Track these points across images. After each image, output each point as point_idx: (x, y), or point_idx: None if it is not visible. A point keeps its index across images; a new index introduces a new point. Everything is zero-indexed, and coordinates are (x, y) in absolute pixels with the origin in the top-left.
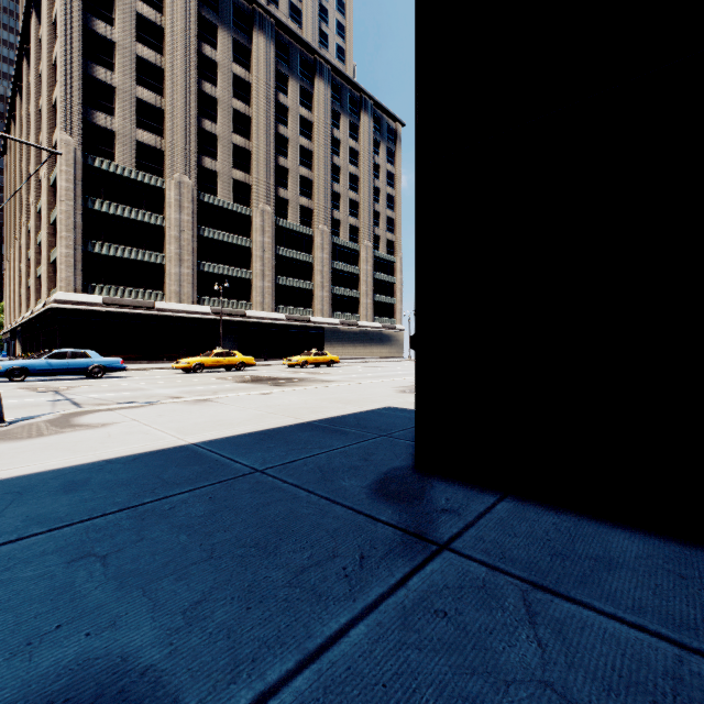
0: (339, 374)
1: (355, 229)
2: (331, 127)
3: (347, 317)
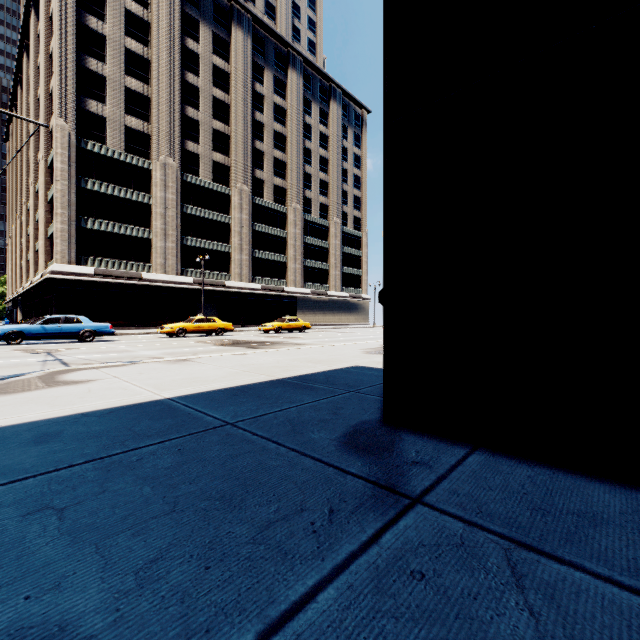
0: (310, 338)
1: (325, 207)
2: (303, 113)
3: (317, 287)
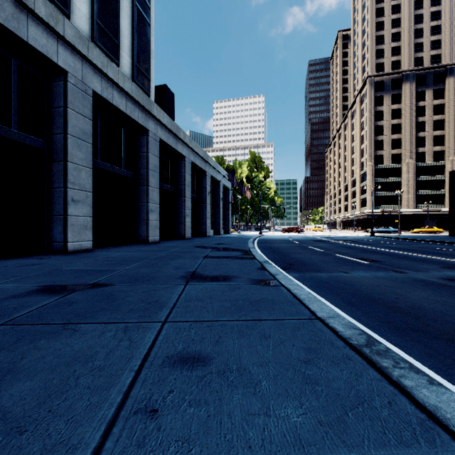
0: None
1: None
2: None
3: None
